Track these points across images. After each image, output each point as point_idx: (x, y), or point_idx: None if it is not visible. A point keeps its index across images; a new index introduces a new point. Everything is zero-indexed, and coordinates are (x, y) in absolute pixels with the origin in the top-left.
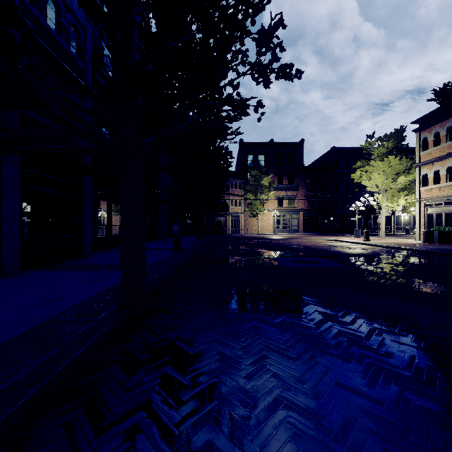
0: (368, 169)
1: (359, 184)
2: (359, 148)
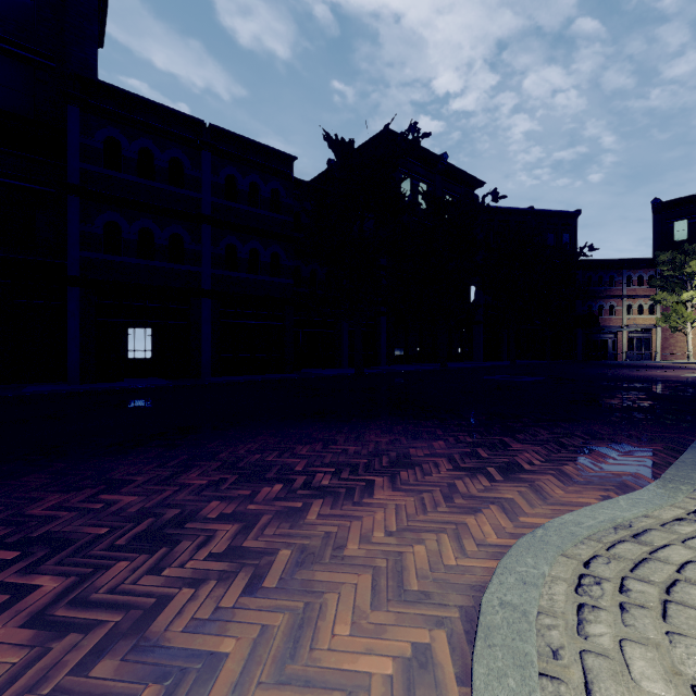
0: None
1: None
2: None
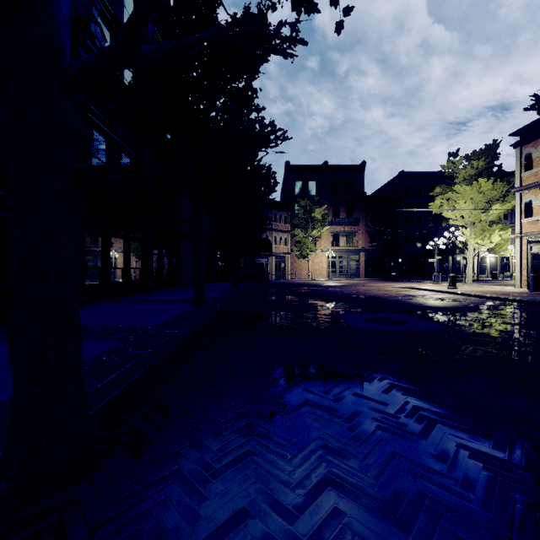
0: (451, 196)
1: (434, 218)
2: (434, 173)
